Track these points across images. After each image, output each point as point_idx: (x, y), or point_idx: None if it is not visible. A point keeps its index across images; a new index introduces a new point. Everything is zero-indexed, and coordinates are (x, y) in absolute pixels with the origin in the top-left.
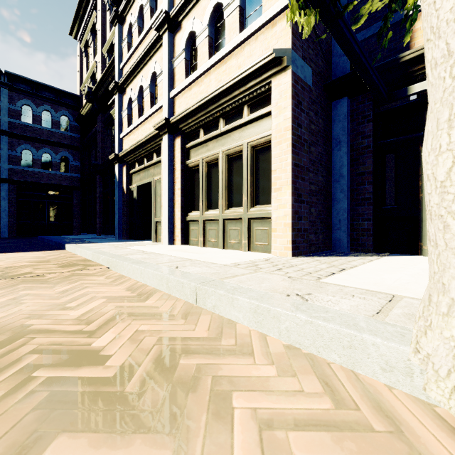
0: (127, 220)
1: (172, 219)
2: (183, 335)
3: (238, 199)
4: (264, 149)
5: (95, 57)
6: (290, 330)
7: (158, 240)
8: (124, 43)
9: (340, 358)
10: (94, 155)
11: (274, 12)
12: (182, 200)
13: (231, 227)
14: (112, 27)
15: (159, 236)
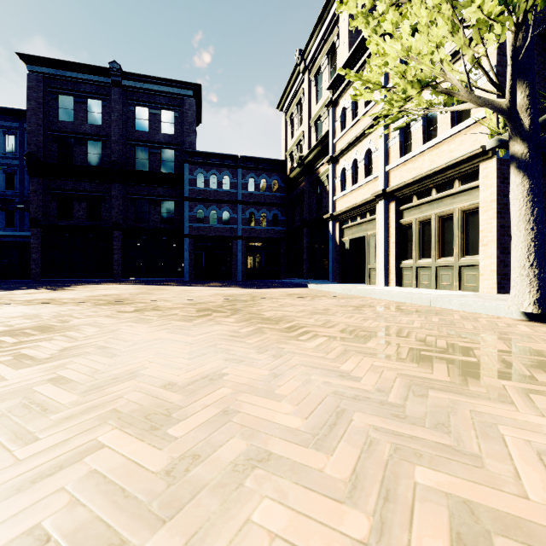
0: (339, 267)
1: (387, 266)
2: (431, 309)
3: (449, 250)
4: (474, 212)
5: (301, 126)
6: (475, 309)
7: (371, 283)
8: (337, 122)
9: (492, 314)
10: (299, 210)
11: (481, 117)
12: (396, 251)
13: (443, 273)
14: (318, 100)
15: (372, 280)
